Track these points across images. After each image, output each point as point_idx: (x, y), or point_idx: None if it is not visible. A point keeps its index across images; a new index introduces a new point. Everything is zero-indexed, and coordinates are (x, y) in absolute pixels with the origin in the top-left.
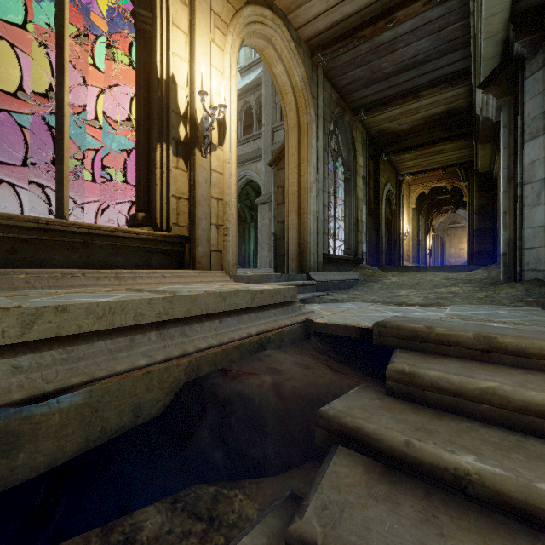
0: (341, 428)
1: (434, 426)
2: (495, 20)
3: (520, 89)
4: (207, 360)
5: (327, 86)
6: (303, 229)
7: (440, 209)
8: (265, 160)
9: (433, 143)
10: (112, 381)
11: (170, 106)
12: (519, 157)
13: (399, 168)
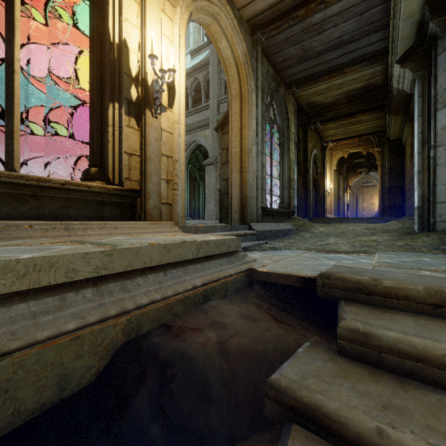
0: (296, 404)
1: (402, 400)
2: (413, 2)
3: (433, 64)
4: (148, 316)
5: (265, 62)
6: (245, 185)
7: (356, 170)
8: (211, 128)
9: (352, 114)
10: (29, 353)
11: (122, 68)
12: (432, 123)
13: (324, 135)
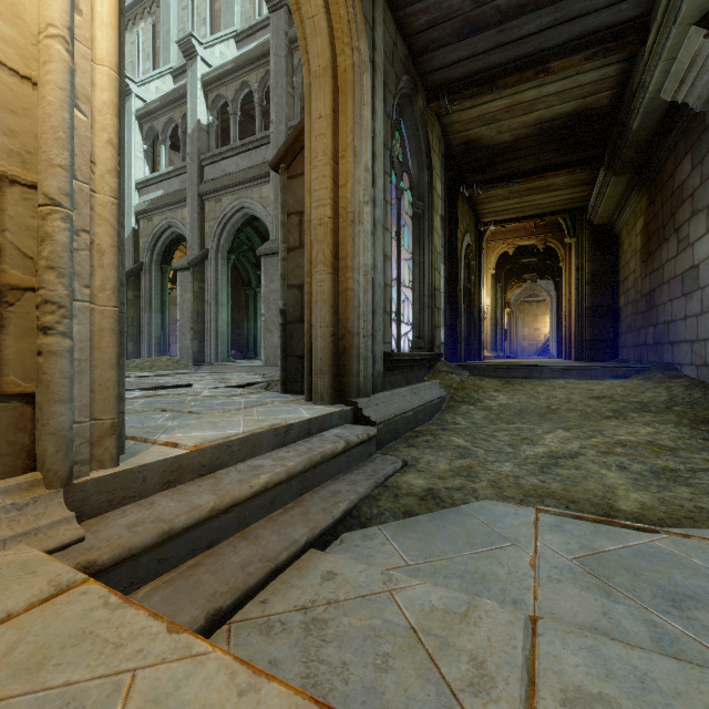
0: None
1: None
2: None
3: None
4: None
5: (389, 21)
6: (344, 304)
7: (520, 277)
8: (274, 181)
9: (540, 172)
10: None
11: None
12: None
13: (483, 212)
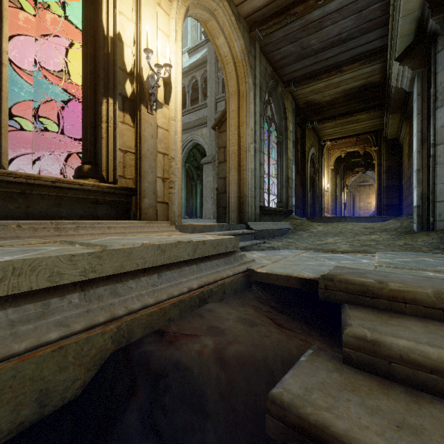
0: (300, 422)
1: (417, 418)
2: None
3: (433, 61)
4: (140, 322)
5: (263, 60)
6: (242, 184)
7: (353, 170)
8: (209, 126)
9: (350, 113)
10: (4, 368)
11: (116, 62)
12: (432, 121)
13: (322, 135)
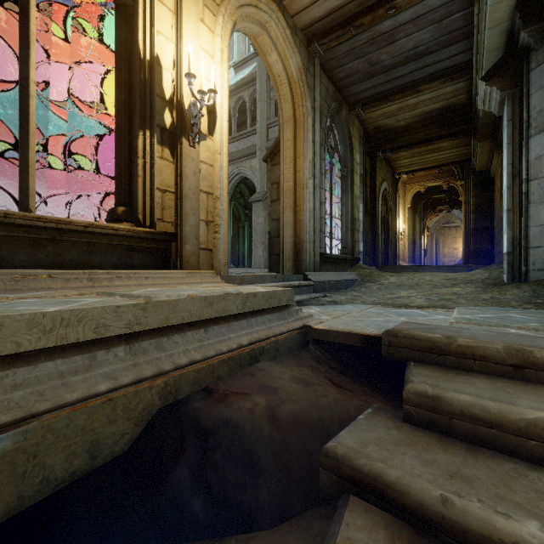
0: (354, 473)
1: (472, 469)
2: (500, 7)
3: (526, 81)
4: (188, 379)
5: (324, 79)
6: (299, 227)
7: (435, 208)
8: (259, 157)
9: (430, 140)
10: (59, 416)
11: (154, 89)
12: (524, 152)
13: (396, 166)
